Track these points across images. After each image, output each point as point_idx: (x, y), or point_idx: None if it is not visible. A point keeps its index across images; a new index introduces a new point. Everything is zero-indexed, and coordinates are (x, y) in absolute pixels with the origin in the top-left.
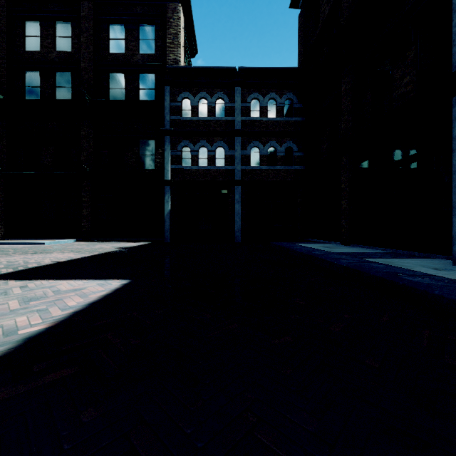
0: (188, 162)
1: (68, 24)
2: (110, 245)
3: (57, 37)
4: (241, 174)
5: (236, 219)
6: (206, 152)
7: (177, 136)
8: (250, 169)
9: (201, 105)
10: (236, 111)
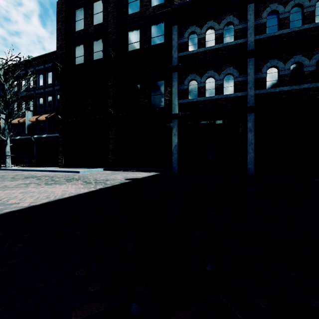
0: (194, 95)
1: (101, 2)
2: (125, 175)
3: (94, 15)
4: (255, 100)
5: (249, 150)
6: (213, 82)
7: (183, 71)
8: (266, 92)
9: (208, 36)
10: (249, 31)
